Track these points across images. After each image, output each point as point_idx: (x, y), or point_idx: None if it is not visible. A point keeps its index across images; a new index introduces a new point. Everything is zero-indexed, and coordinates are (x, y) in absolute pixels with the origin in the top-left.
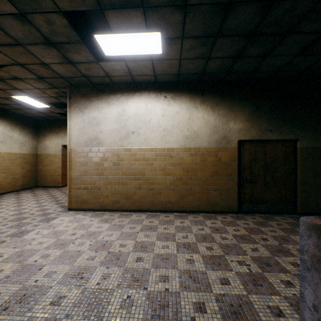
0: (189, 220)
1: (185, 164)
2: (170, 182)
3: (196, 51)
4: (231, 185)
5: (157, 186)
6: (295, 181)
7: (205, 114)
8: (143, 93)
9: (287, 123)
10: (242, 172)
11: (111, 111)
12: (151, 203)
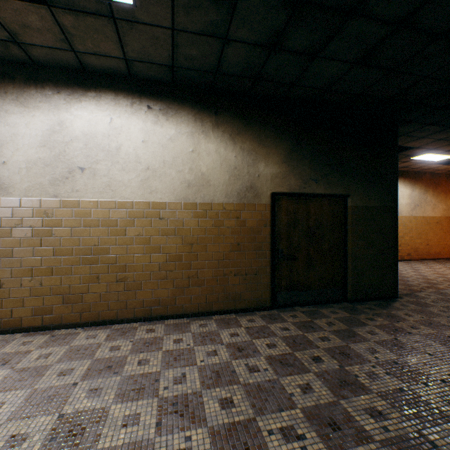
0: (193, 333)
1: (187, 232)
2: (158, 265)
3: (202, 15)
4: (262, 265)
5: (133, 274)
6: (346, 254)
7: (220, 146)
8: (105, 94)
9: (336, 170)
10: (276, 243)
11: (31, 121)
12: (121, 307)
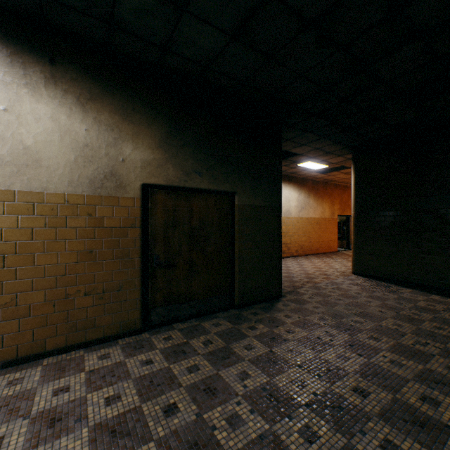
0: None
1: None
2: None
3: None
4: (129, 277)
5: None
6: (233, 257)
7: (60, 112)
8: None
9: (223, 164)
10: (150, 248)
11: None
12: None
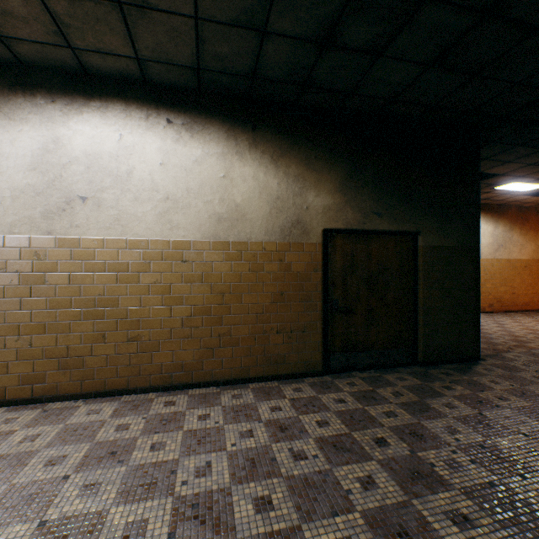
0: (223, 407)
1: (217, 278)
2: (181, 320)
3: None
4: (311, 320)
5: (148, 331)
6: (416, 306)
7: (259, 171)
8: (113, 103)
9: (404, 201)
10: (329, 292)
11: (17, 137)
12: (133, 373)
